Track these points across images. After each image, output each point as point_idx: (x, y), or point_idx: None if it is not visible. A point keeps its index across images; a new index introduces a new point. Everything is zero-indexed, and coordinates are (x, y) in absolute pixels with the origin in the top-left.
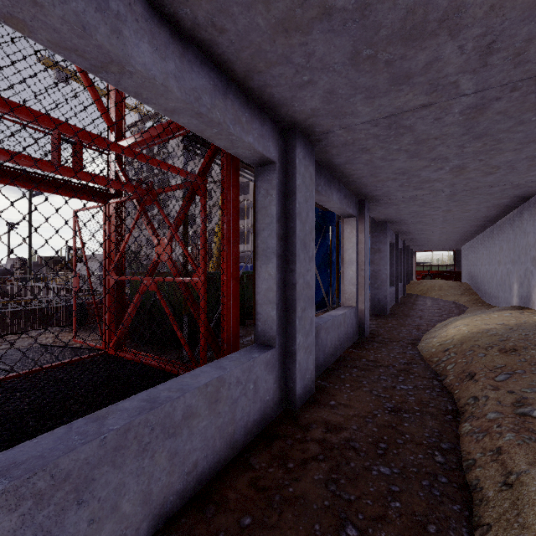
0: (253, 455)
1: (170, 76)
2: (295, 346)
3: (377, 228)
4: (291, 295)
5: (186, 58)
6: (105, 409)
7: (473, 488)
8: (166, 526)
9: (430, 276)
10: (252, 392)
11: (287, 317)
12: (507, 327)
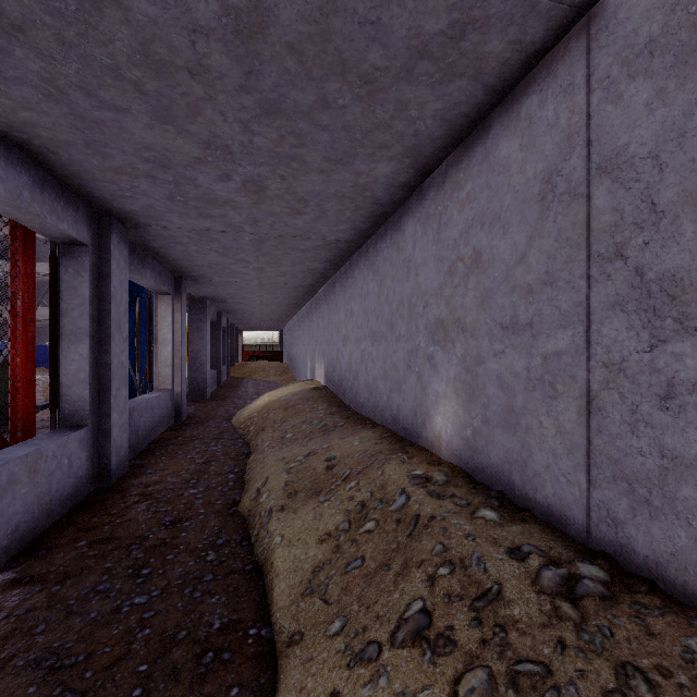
0: (73, 518)
1: None
2: (110, 423)
3: (196, 304)
4: (106, 375)
5: (10, 160)
6: None
7: (247, 481)
8: None
9: (256, 358)
10: (67, 467)
11: (101, 397)
12: (294, 393)
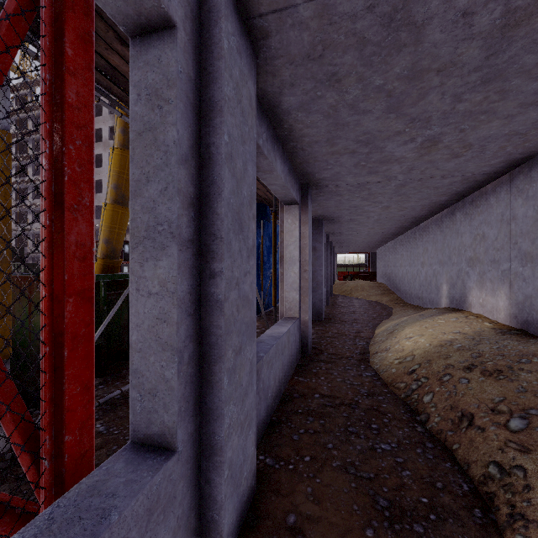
0: None
1: None
2: (221, 433)
3: (312, 224)
4: (214, 325)
5: None
6: None
7: None
8: None
9: (350, 277)
10: None
11: (205, 373)
12: (468, 336)
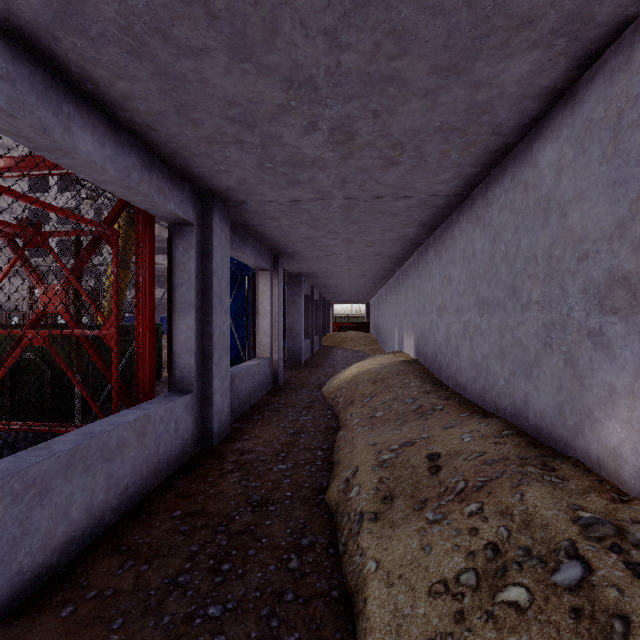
0: (176, 480)
1: (107, 159)
2: (212, 390)
3: (293, 280)
4: (209, 344)
5: (119, 142)
6: (43, 443)
7: (335, 463)
8: (105, 533)
9: (345, 328)
10: (174, 430)
11: (205, 365)
12: (382, 365)
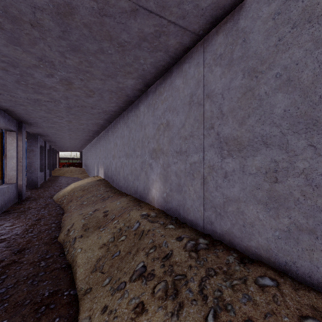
0: None
1: None
2: None
3: (31, 137)
4: None
5: None
6: None
7: (62, 226)
8: None
9: (67, 165)
10: None
11: None
12: (88, 182)
